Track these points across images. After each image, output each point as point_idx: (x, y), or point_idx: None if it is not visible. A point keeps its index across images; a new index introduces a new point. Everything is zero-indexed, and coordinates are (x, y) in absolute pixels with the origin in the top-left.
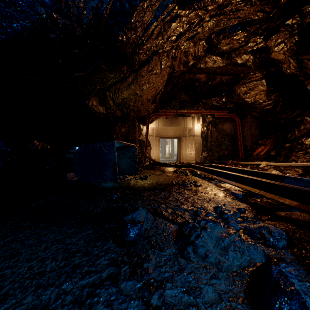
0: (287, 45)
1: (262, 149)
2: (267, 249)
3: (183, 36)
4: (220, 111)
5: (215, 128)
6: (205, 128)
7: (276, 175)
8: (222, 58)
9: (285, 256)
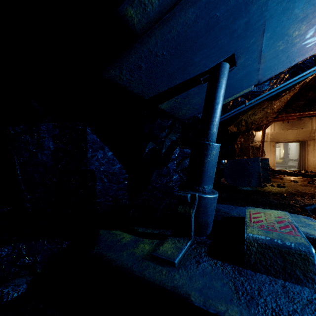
0: None
1: None
2: None
3: None
4: None
5: None
6: None
7: None
8: None
9: None
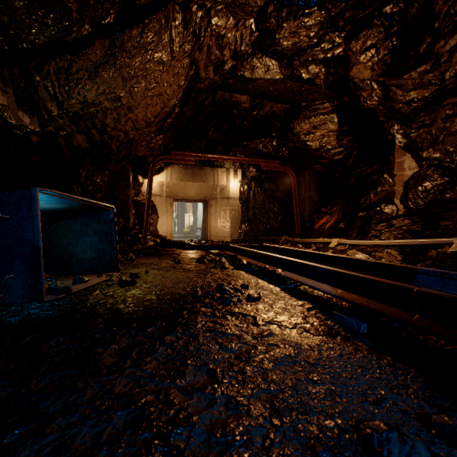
0: (380, 53)
1: (327, 220)
2: None
3: None
4: (269, 160)
5: (261, 188)
6: (245, 187)
7: (397, 266)
8: (280, 65)
9: None
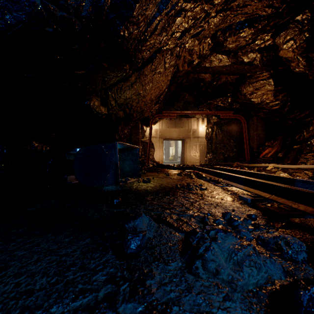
0: (297, 42)
1: (269, 151)
2: (285, 262)
3: (188, 33)
4: (225, 111)
5: (220, 129)
6: (209, 129)
7: (286, 178)
8: (228, 57)
9: (307, 272)
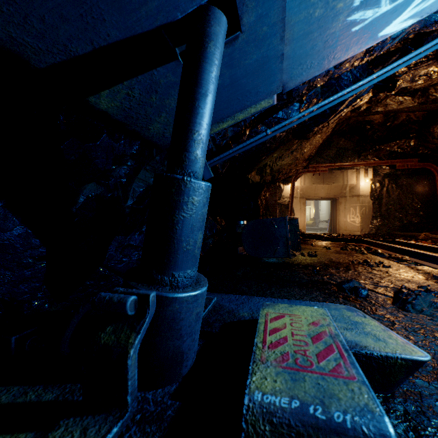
0: None
1: None
2: None
3: None
4: (405, 159)
5: (395, 184)
6: (377, 184)
7: None
8: (413, 98)
9: None
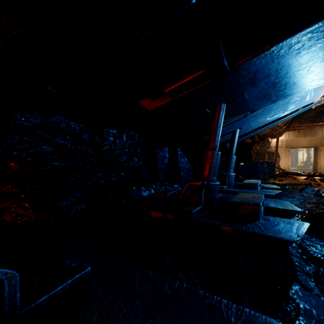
0: None
1: None
2: None
3: None
4: None
5: None
6: None
7: None
8: None
9: None
